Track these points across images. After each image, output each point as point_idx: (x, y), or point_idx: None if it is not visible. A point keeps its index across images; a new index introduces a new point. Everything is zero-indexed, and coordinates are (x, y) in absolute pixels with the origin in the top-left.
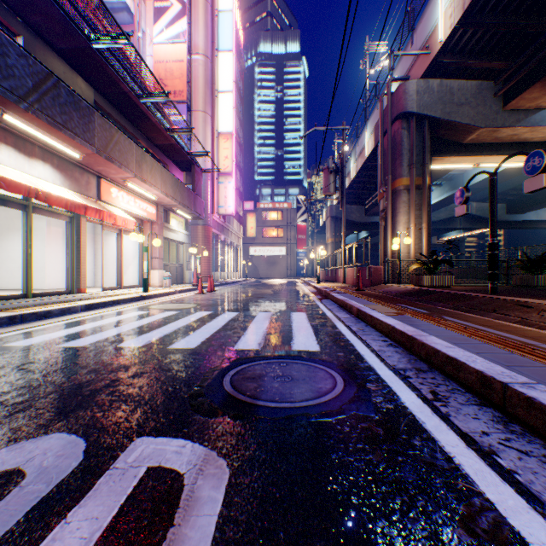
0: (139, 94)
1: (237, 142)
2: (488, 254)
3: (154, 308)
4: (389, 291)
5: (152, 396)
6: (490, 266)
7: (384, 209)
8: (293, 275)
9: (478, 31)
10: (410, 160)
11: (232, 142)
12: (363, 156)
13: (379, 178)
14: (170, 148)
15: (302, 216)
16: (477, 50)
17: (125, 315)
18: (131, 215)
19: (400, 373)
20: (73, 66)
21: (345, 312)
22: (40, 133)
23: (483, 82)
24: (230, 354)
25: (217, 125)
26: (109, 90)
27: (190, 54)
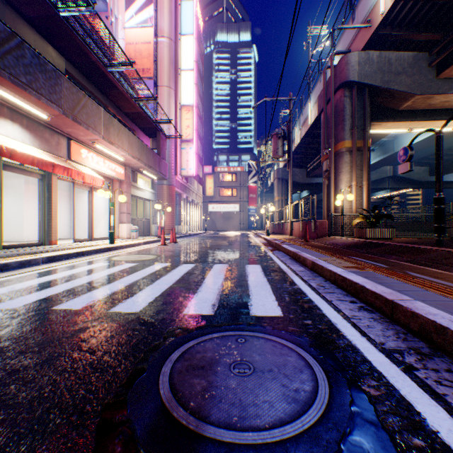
0: (106, 63)
1: (198, 115)
2: (434, 208)
3: (116, 259)
4: (335, 243)
5: (46, 411)
6: (436, 220)
7: (327, 169)
8: (245, 229)
9: (417, 4)
10: (352, 125)
11: (193, 113)
12: (307, 125)
13: (322, 142)
14: (137, 116)
15: (253, 178)
16: (415, 23)
17: (84, 267)
18: (102, 174)
19: (397, 358)
20: (44, 35)
21: (299, 265)
22: (6, 92)
23: (418, 53)
24: (178, 322)
25: (180, 99)
26: (79, 59)
27: (157, 37)
